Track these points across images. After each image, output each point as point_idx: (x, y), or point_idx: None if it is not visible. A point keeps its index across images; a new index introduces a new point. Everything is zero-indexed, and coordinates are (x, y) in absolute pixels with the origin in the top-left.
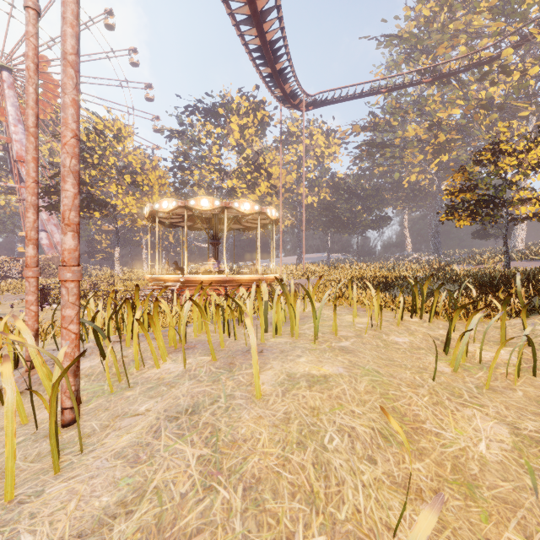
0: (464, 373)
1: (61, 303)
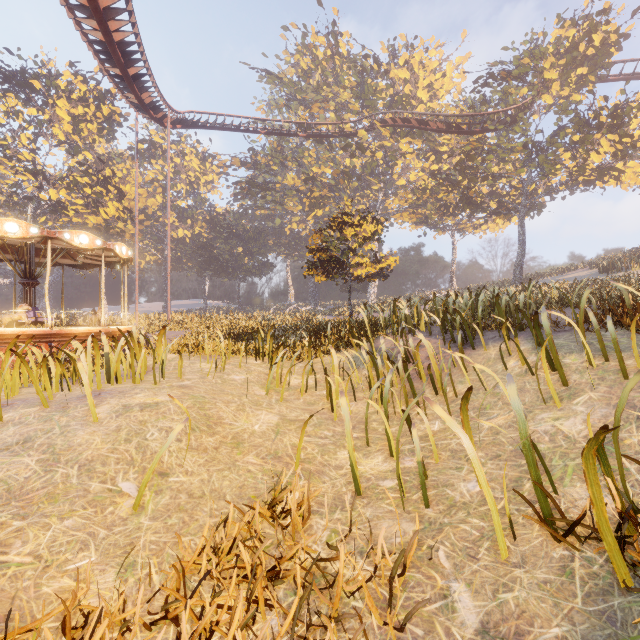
0: (275, 394)
1: None
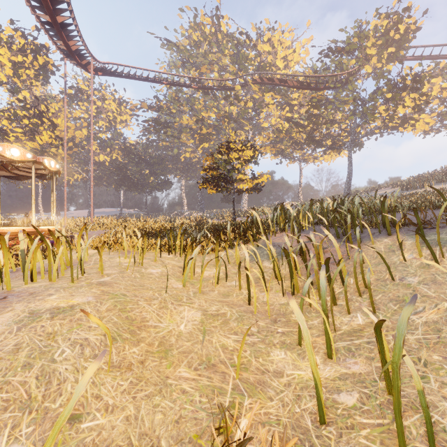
0: (190, 286)
1: None
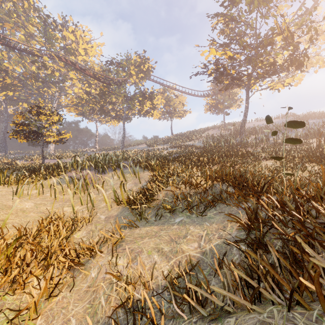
0: (23, 198)
1: None
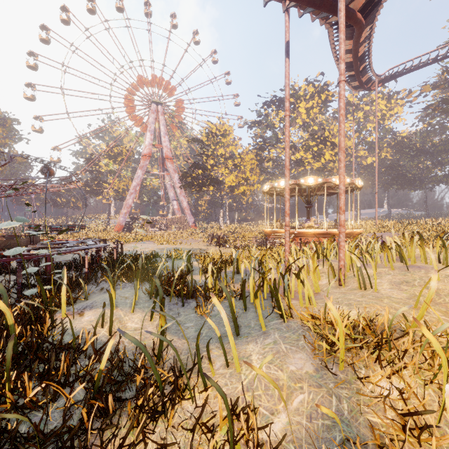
0: None
1: (339, 240)
